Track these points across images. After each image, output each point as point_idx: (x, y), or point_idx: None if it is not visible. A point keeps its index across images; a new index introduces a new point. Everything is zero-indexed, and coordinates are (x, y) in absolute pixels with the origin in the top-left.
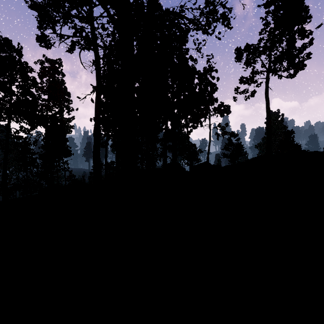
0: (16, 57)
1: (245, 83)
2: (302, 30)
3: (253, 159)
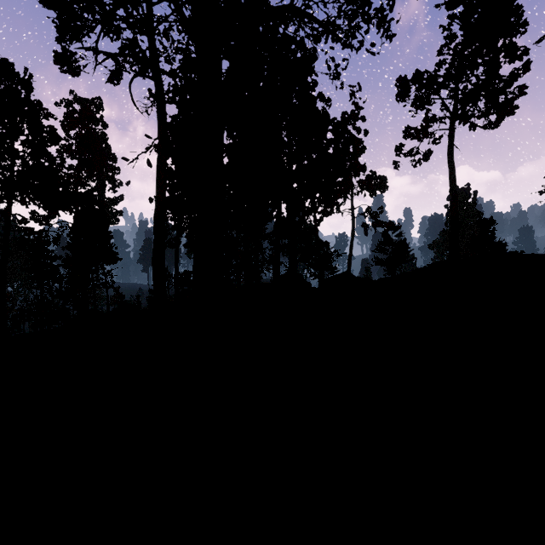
0: (21, 93)
1: (414, 137)
2: (511, 46)
3: (428, 267)
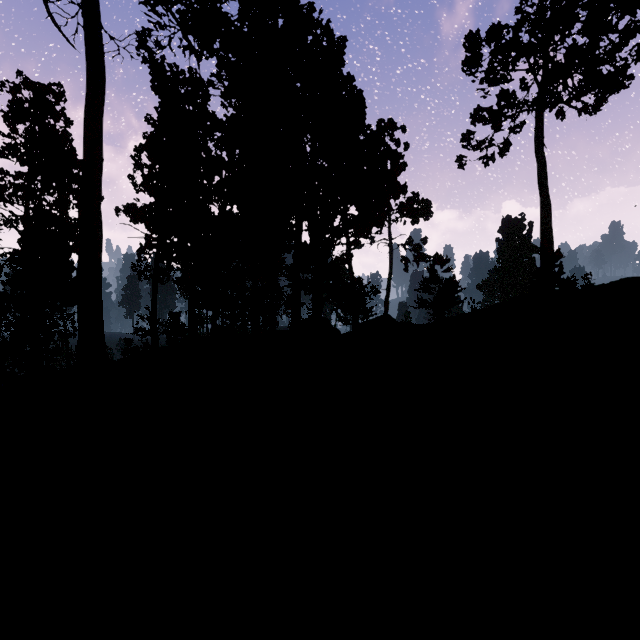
0: None
1: (488, 121)
2: None
3: (513, 300)
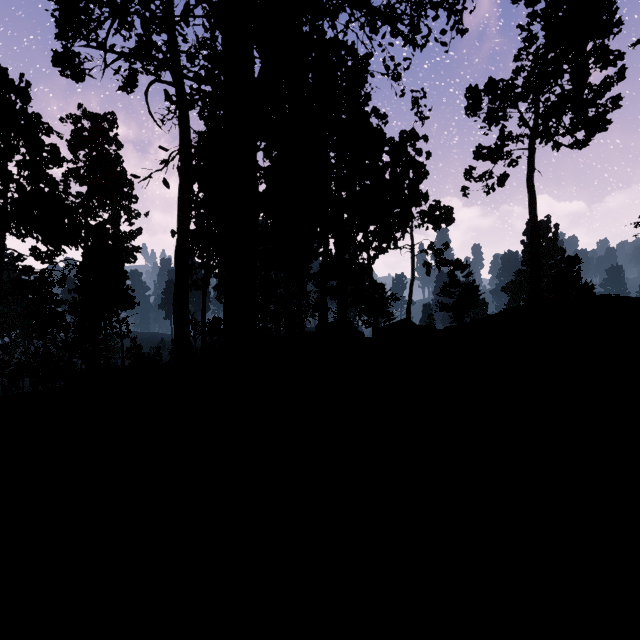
0: (16, 104)
1: (487, 158)
2: (603, 50)
3: (504, 313)
